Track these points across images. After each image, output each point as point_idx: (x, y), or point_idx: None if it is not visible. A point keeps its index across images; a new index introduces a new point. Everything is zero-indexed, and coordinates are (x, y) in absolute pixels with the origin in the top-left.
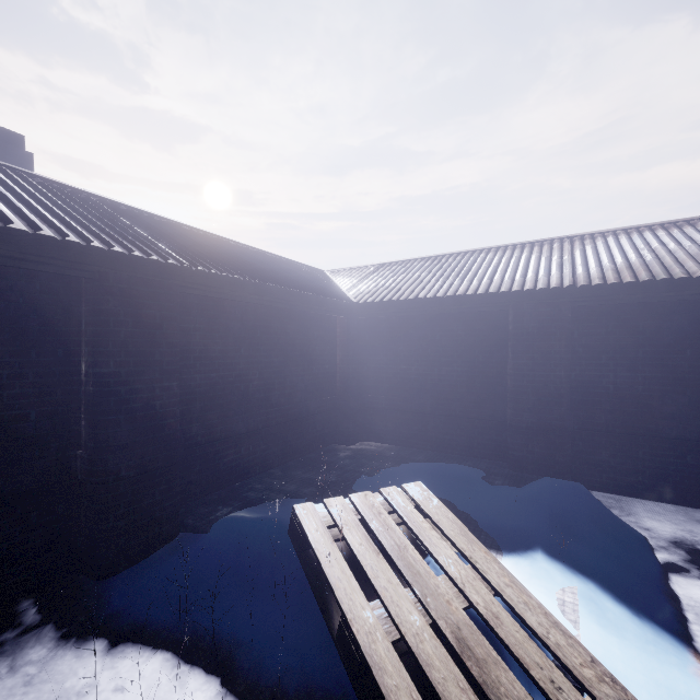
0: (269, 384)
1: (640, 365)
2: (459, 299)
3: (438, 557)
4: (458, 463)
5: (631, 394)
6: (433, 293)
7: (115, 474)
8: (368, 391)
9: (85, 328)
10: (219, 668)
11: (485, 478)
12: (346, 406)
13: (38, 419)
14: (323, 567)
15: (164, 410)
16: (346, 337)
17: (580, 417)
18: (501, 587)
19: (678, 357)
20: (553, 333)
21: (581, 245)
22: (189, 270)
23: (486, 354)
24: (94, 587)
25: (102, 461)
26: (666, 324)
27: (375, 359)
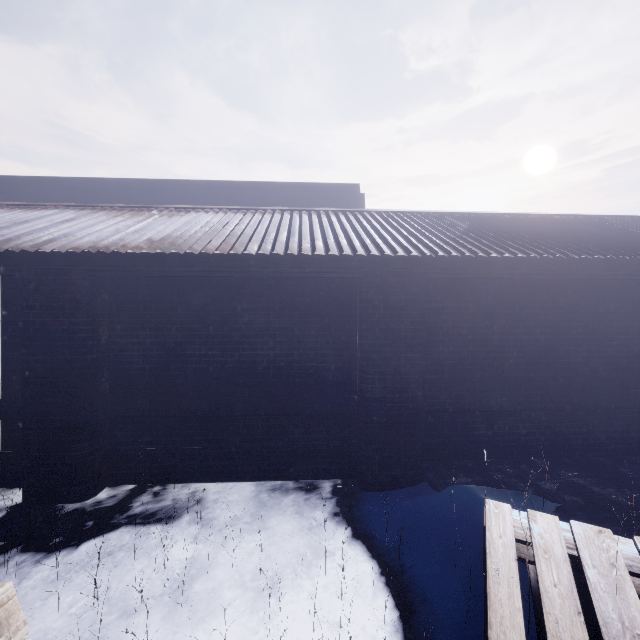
0: (531, 364)
1: None
2: None
3: None
4: None
5: None
6: None
7: (371, 417)
8: None
9: (358, 312)
10: (402, 606)
11: None
12: None
13: (335, 370)
14: (487, 576)
15: (408, 376)
16: None
17: None
18: None
19: None
20: None
21: None
22: (431, 258)
23: None
24: (358, 493)
25: (363, 406)
26: None
27: None
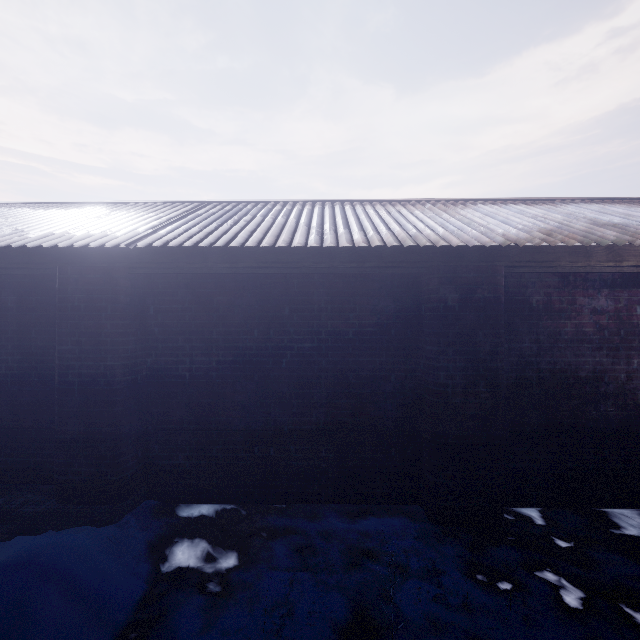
0: None
1: (215, 348)
2: None
3: None
4: None
5: (206, 382)
6: None
7: None
8: None
9: None
10: None
11: None
12: None
13: None
14: None
15: None
16: None
17: (154, 414)
18: None
19: (248, 338)
20: (104, 308)
21: (205, 210)
22: None
23: (46, 336)
24: None
25: None
26: (238, 300)
27: None
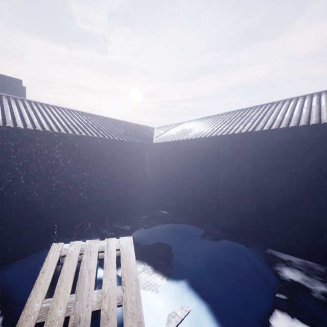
0: (104, 182)
1: (294, 177)
2: (198, 140)
3: (104, 279)
4: (196, 225)
5: (289, 194)
6: (187, 137)
7: (6, 221)
8: (162, 186)
9: None
10: (4, 315)
11: (202, 235)
12: (149, 193)
13: None
14: (38, 276)
15: (34, 194)
16: (149, 160)
17: (260, 205)
18: (126, 302)
19: (318, 172)
20: (241, 158)
21: (274, 107)
22: (50, 132)
23: (213, 169)
24: None
25: (0, 215)
26: (310, 152)
27: (165, 170)
